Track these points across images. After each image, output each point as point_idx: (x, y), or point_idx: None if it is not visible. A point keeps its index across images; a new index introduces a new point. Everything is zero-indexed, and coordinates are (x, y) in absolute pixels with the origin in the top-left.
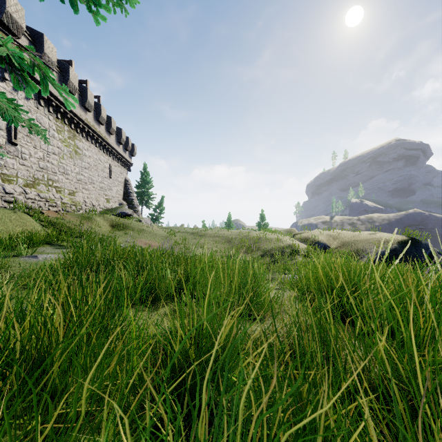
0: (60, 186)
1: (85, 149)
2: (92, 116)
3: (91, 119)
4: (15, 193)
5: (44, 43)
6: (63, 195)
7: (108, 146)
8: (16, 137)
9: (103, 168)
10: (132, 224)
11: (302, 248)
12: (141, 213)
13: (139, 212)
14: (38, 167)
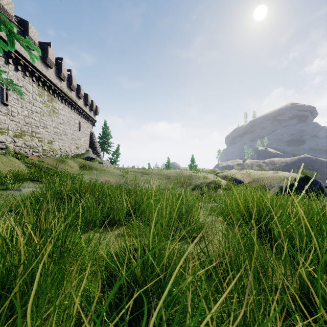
0: (41, 136)
1: (61, 109)
2: (65, 84)
3: (65, 87)
4: (6, 142)
5: (29, 29)
6: (44, 144)
7: (77, 107)
8: (7, 99)
9: (74, 124)
10: (95, 165)
11: (223, 183)
12: (102, 157)
13: (101, 156)
14: (24, 122)
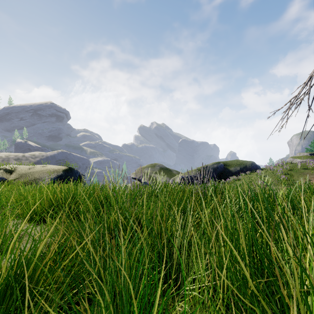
0: None
1: None
2: None
3: None
4: None
5: None
6: None
7: None
8: None
9: None
10: None
11: None
12: None
13: None
14: None
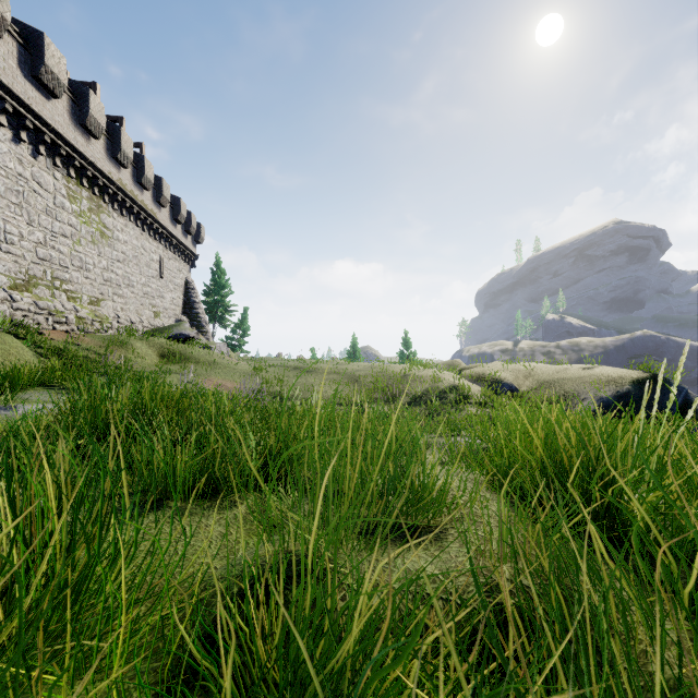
0: (74, 289)
1: (119, 230)
2: (129, 175)
3: (128, 181)
4: None
5: (45, 49)
6: (80, 305)
7: (156, 226)
8: None
9: (150, 262)
10: (195, 352)
11: (474, 391)
12: (212, 335)
13: (208, 334)
14: (35, 257)
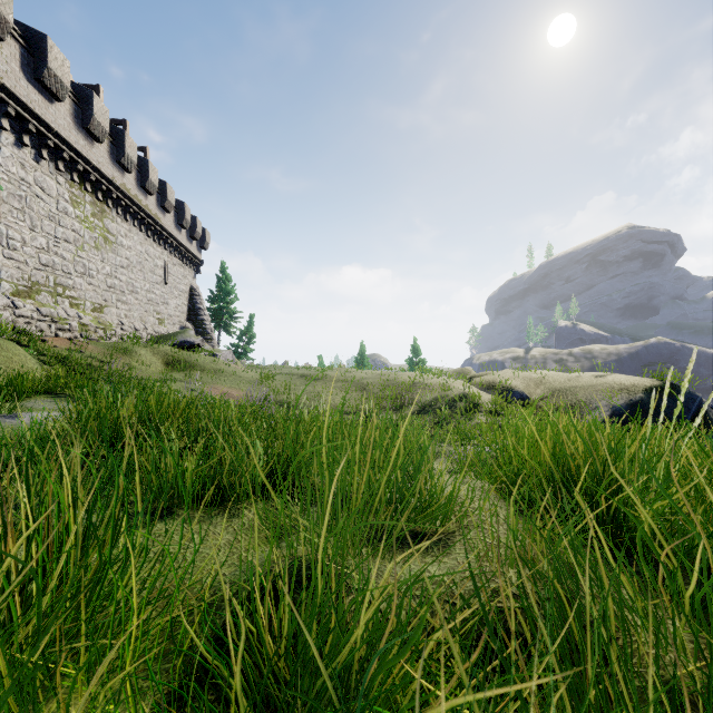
0: (77, 295)
1: (122, 235)
2: (133, 179)
3: (132, 185)
4: None
5: (48, 52)
6: (83, 312)
7: (161, 231)
8: None
9: (154, 268)
10: (200, 360)
11: (484, 400)
12: (217, 342)
13: (214, 341)
14: (38, 263)
